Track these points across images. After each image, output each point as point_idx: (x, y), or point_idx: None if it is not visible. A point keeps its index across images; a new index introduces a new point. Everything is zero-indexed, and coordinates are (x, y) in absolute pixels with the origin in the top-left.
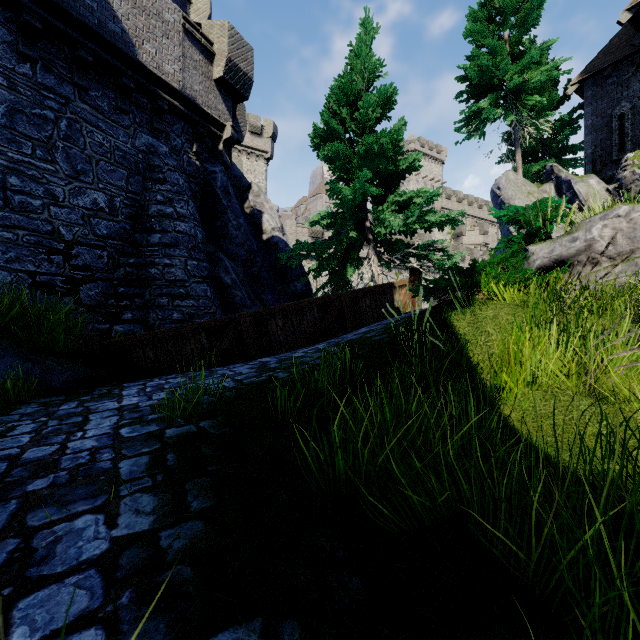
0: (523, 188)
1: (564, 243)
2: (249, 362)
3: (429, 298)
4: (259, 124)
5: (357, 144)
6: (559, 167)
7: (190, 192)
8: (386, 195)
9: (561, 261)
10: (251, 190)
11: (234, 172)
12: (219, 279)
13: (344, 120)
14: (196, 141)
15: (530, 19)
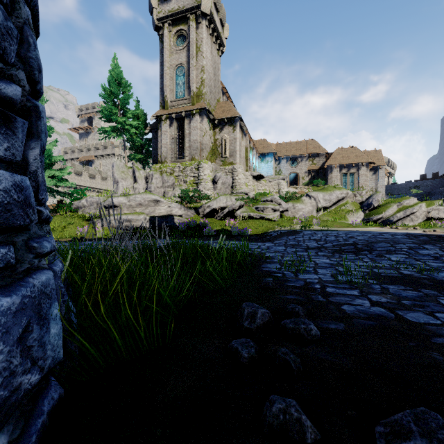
0: (121, 169)
1: (79, 202)
2: None
3: None
4: None
5: None
6: (135, 163)
7: None
8: (46, 168)
9: (79, 206)
10: None
11: None
12: None
13: None
14: None
15: (126, 102)
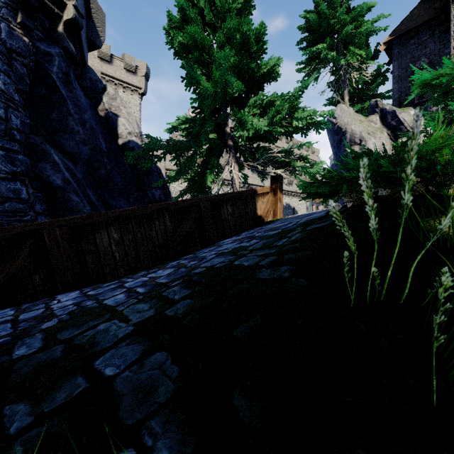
0: (355, 117)
1: None
2: (32, 307)
3: (334, 198)
4: (134, 63)
5: (218, 30)
6: (382, 102)
7: (6, 66)
8: (247, 101)
9: None
10: (106, 92)
11: (89, 74)
12: (44, 178)
13: (204, 16)
14: (22, 10)
15: None
